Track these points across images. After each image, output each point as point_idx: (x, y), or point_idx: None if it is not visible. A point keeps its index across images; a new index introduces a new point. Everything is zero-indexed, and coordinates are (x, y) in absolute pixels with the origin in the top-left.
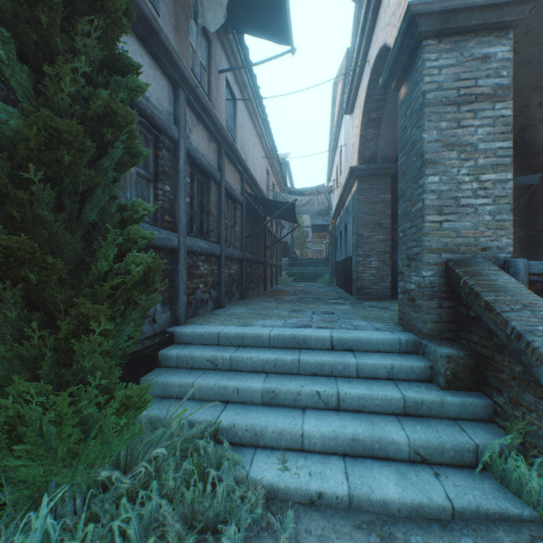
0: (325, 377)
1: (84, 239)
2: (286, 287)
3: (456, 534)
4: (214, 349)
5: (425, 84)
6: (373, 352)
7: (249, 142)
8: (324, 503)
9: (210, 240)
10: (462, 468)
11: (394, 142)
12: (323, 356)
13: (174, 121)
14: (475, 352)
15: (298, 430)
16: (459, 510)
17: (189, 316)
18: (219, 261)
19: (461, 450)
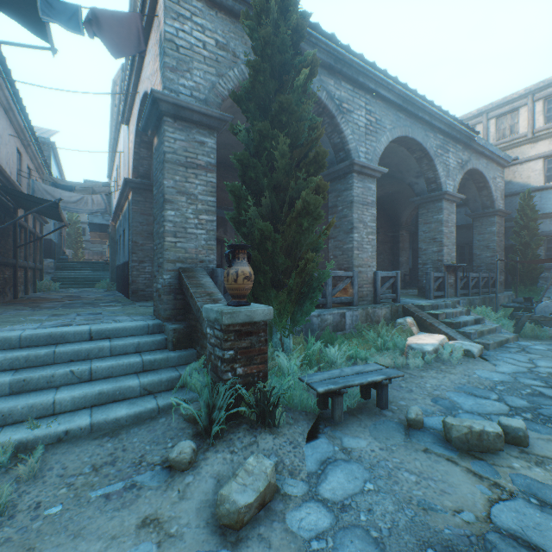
0: (82, 361)
1: None
2: (50, 294)
3: (158, 419)
4: None
5: (166, 147)
6: (128, 337)
7: None
8: (71, 437)
9: None
10: (173, 390)
11: None
12: (81, 345)
13: None
14: (191, 324)
15: (50, 400)
16: (163, 407)
17: None
18: None
19: (173, 379)
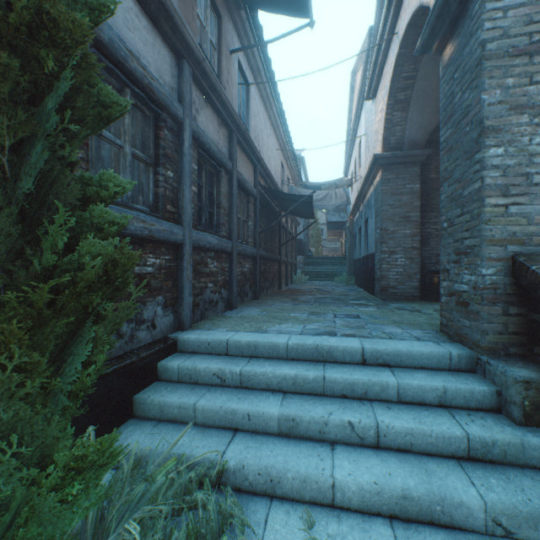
0: (357, 400)
1: (23, 220)
2: (301, 286)
3: None
4: (221, 360)
5: (485, 31)
6: (416, 368)
7: (263, 133)
8: None
9: (221, 235)
10: None
11: (424, 125)
12: (354, 373)
13: (178, 99)
14: None
15: (327, 479)
16: None
17: (196, 319)
18: (230, 258)
19: None
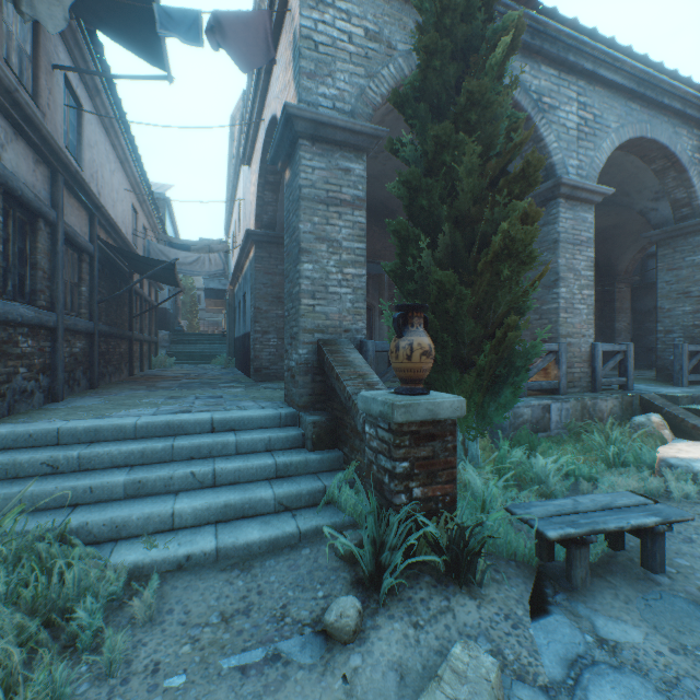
0: (203, 459)
1: None
2: (165, 371)
3: (300, 549)
4: (52, 449)
5: (302, 179)
6: (256, 429)
7: (105, 168)
8: (193, 563)
9: (39, 305)
10: (315, 507)
11: None
12: (202, 439)
13: None
14: (335, 416)
15: (168, 510)
16: (305, 533)
17: (2, 414)
18: (54, 335)
19: (315, 492)
